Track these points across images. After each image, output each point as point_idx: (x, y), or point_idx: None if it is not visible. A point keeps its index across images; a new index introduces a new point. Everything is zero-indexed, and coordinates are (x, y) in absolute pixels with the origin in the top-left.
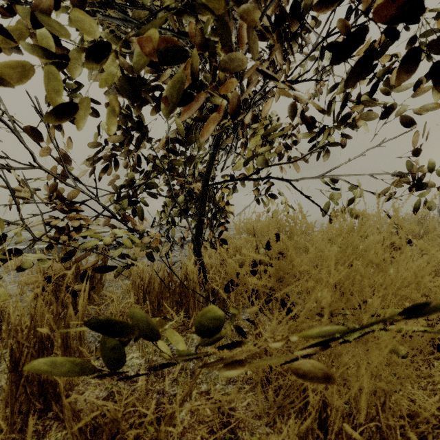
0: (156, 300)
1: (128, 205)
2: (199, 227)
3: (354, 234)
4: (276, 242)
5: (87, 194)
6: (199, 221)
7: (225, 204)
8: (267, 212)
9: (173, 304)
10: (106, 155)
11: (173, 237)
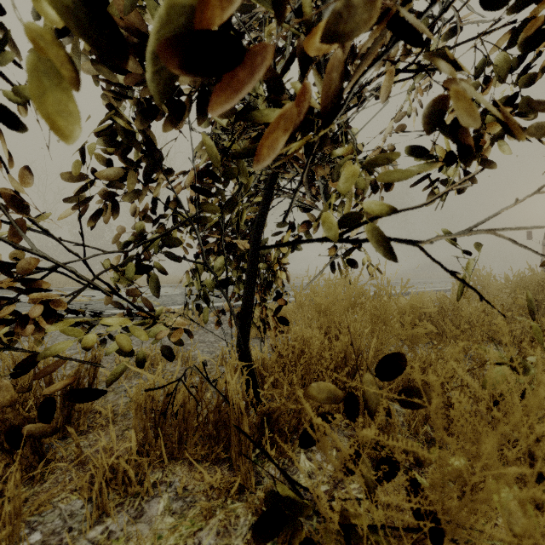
0: (176, 433)
1: (134, 273)
2: (246, 309)
3: (460, 305)
4: (403, 368)
5: (56, 262)
6: (246, 299)
7: (281, 263)
8: (345, 278)
9: (204, 439)
10: (100, 193)
11: (205, 323)
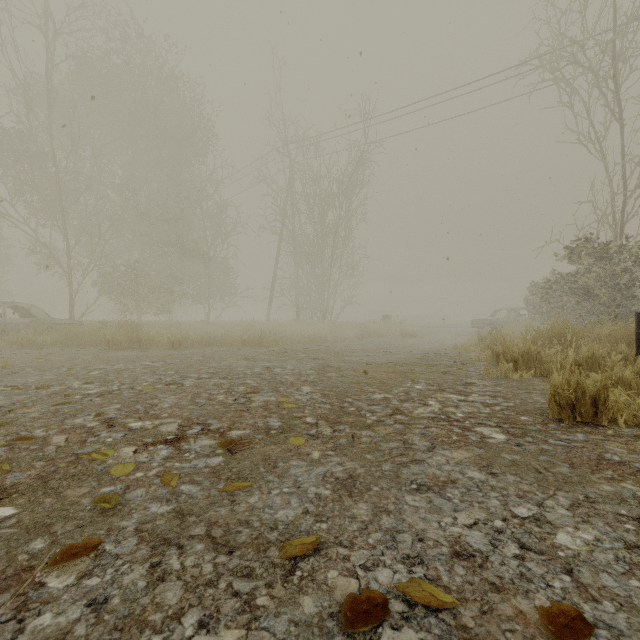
0: None
1: None
2: None
3: None
4: None
5: None
6: None
7: None
8: None
9: None
10: None
11: None
